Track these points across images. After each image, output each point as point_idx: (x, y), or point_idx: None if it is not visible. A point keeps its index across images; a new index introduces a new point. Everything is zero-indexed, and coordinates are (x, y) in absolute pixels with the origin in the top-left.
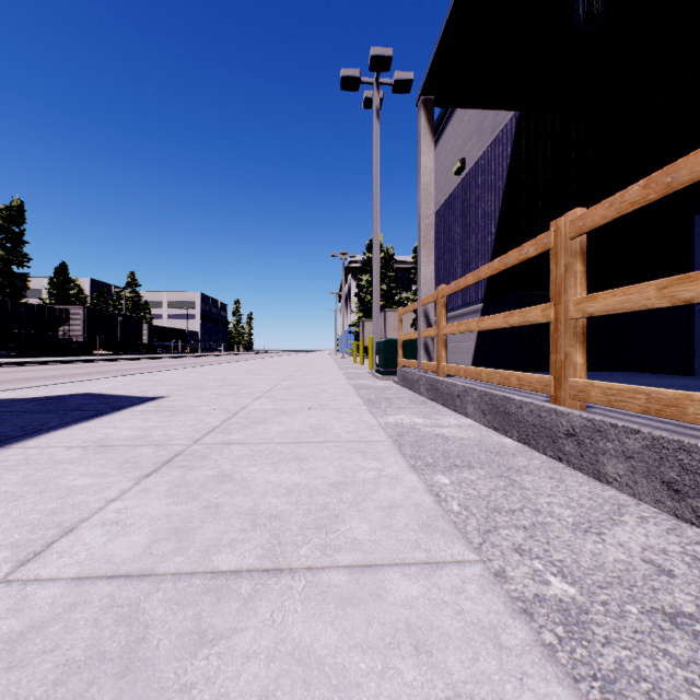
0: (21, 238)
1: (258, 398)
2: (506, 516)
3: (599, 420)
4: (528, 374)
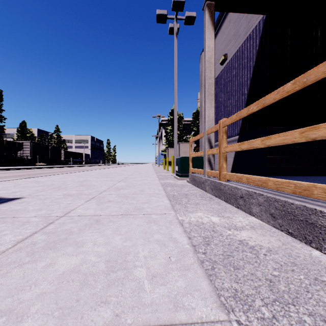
0: (0, 108)
1: (90, 200)
2: None
3: None
4: None
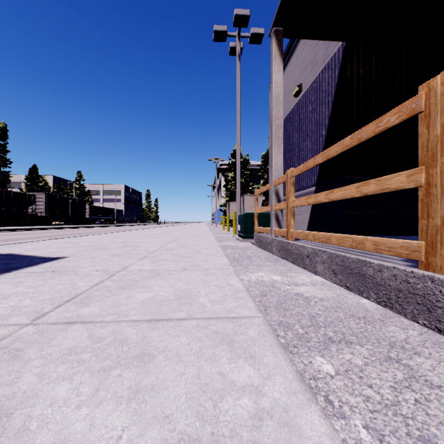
0: (5, 148)
1: (142, 258)
2: None
3: None
4: (389, 239)
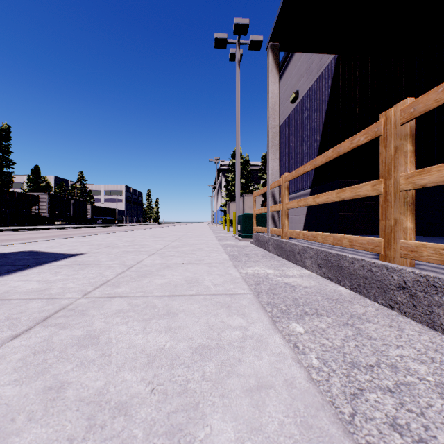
0: (8, 149)
1: (152, 255)
2: (367, 374)
3: (434, 277)
4: (359, 237)
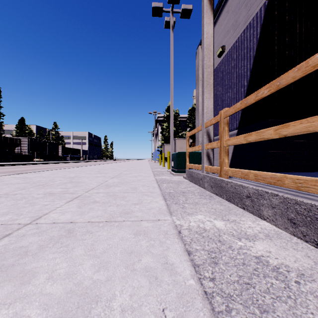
0: None
1: (72, 200)
2: None
3: None
4: None
